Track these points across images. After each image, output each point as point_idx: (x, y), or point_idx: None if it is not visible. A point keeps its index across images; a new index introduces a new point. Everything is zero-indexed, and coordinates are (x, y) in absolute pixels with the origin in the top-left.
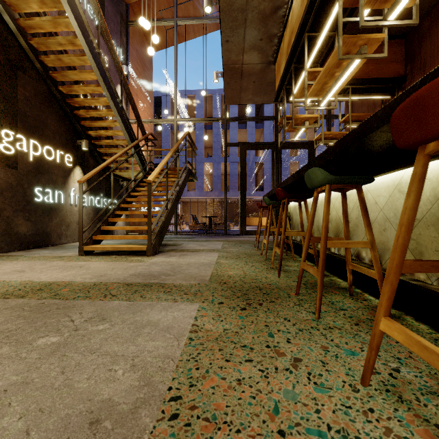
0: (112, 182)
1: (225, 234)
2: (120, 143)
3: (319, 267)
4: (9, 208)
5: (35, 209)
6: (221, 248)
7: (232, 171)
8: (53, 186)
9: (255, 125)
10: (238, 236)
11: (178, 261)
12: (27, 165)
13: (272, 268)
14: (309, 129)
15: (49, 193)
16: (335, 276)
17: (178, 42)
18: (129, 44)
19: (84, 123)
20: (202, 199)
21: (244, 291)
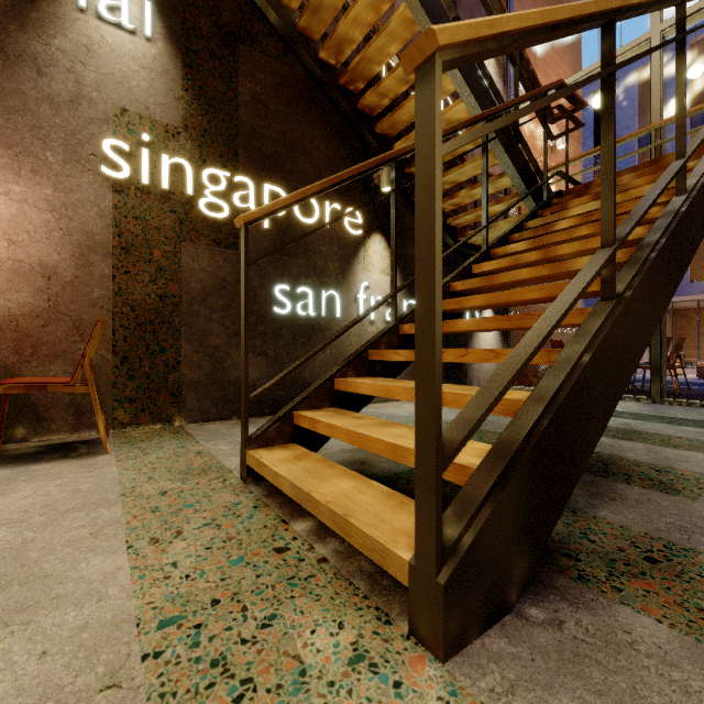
0: (392, 231)
1: None
2: (465, 148)
3: None
4: (219, 330)
5: (276, 331)
6: None
7: None
8: (318, 280)
9: None
10: None
11: None
12: (258, 239)
13: None
14: None
15: (308, 297)
16: None
17: None
18: None
19: (382, 127)
20: None
21: None
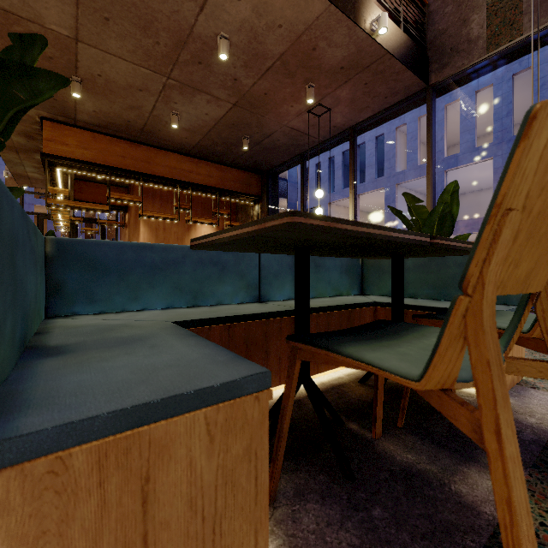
0: None
1: None
2: None
3: None
4: None
5: None
6: None
7: None
8: None
9: None
10: None
11: None
12: None
13: None
14: None
15: None
16: None
17: None
18: None
19: None
20: None
21: None
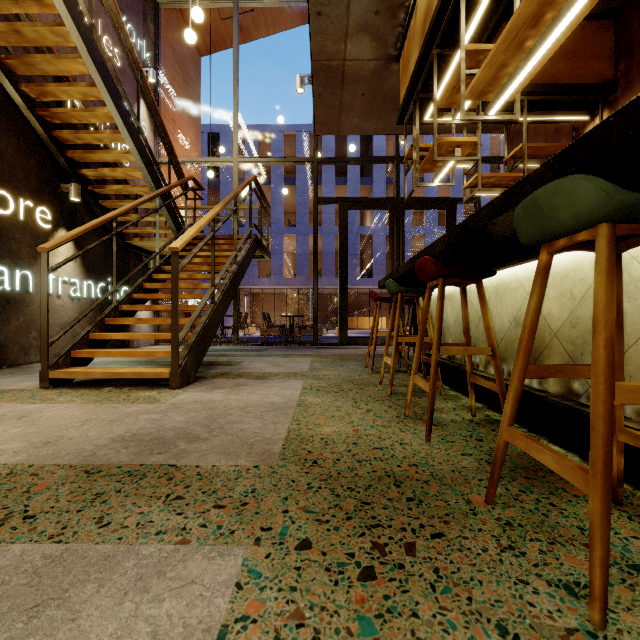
0: (114, 255)
1: (315, 344)
2: (138, 192)
3: (594, 464)
4: None
5: None
6: (309, 370)
7: (325, 247)
8: (12, 261)
9: (360, 179)
10: (336, 346)
11: (226, 400)
12: None
13: (408, 416)
14: (440, 187)
15: (3, 274)
16: (541, 438)
17: (241, 41)
18: (161, 36)
19: (73, 155)
20: (281, 289)
21: (361, 490)
